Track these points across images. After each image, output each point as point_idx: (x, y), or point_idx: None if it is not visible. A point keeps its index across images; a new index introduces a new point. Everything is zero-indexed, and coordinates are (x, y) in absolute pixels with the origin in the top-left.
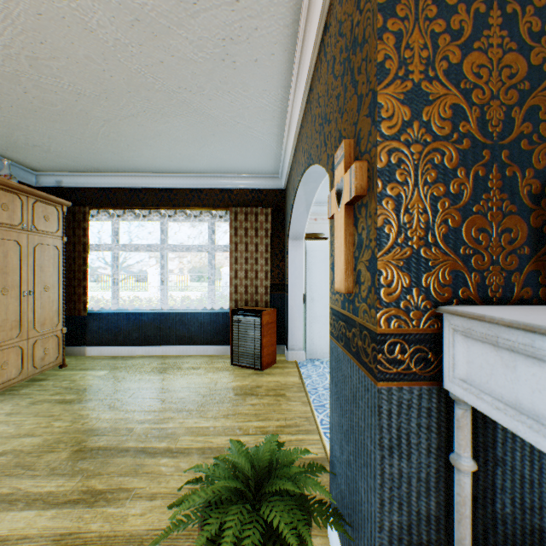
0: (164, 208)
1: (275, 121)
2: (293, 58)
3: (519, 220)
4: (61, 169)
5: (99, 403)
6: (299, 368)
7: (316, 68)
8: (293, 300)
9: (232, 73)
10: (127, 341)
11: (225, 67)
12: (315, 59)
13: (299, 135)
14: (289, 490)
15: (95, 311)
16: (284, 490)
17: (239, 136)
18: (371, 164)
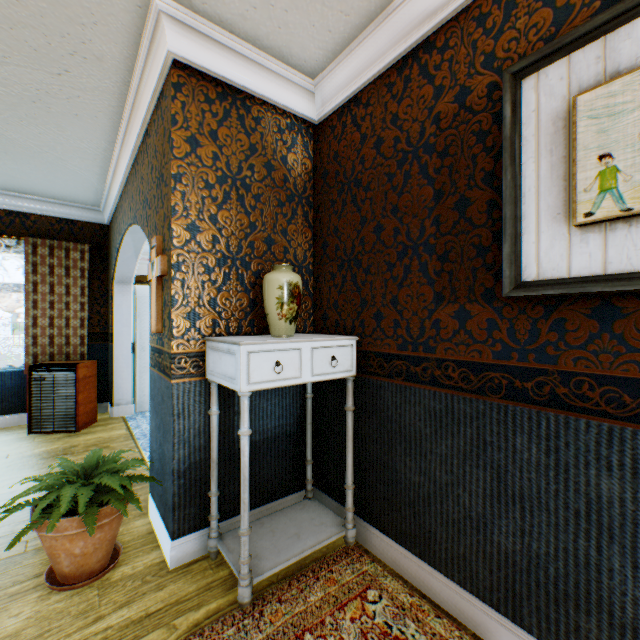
0: None
1: (97, 162)
2: (120, 126)
3: (246, 295)
4: None
5: None
6: (127, 421)
7: (142, 151)
8: (121, 350)
9: (45, 114)
10: None
11: (37, 108)
12: (140, 142)
13: (127, 186)
14: (115, 469)
15: None
16: (111, 471)
17: (46, 163)
18: (170, 259)
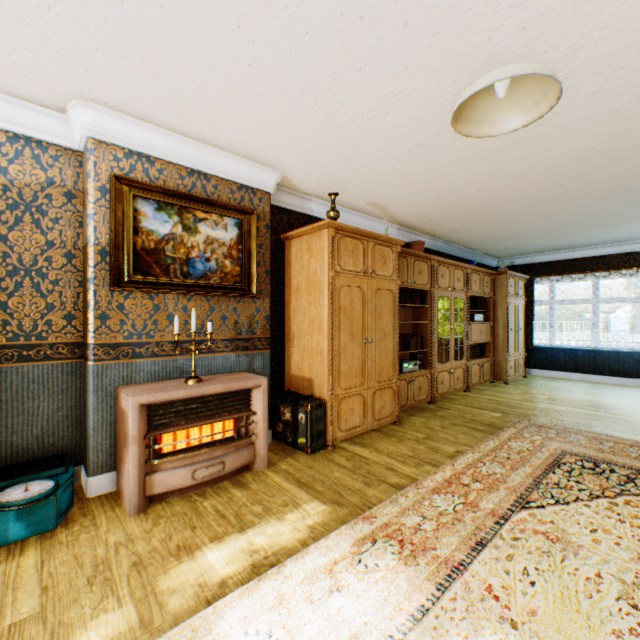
0: (597, 271)
1: None
2: None
3: None
4: (516, 255)
5: (576, 393)
6: None
7: None
8: None
9: None
10: (562, 368)
11: None
12: None
13: None
14: None
15: (536, 346)
16: None
17: None
18: None
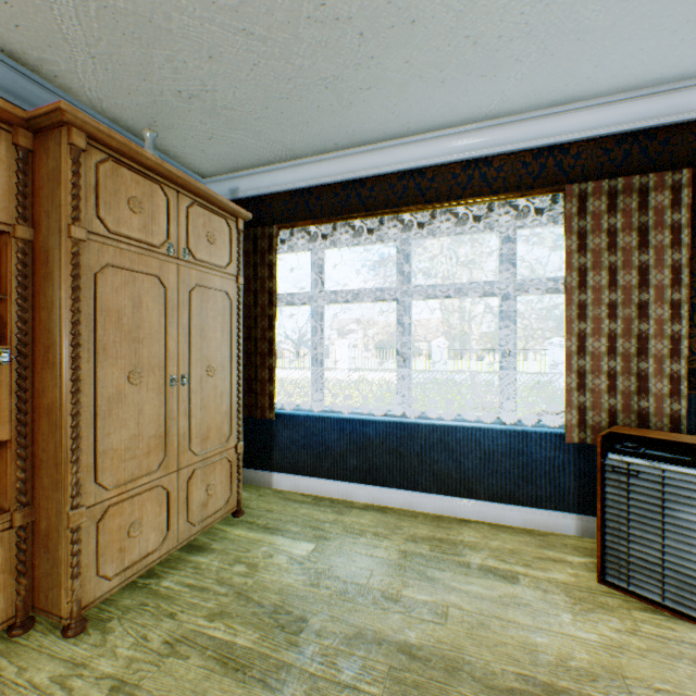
0: (408, 209)
1: None
2: None
3: None
4: (236, 163)
5: None
6: None
7: None
8: None
9: None
10: (338, 472)
11: None
12: None
13: None
14: None
15: (286, 411)
16: None
17: None
18: None
